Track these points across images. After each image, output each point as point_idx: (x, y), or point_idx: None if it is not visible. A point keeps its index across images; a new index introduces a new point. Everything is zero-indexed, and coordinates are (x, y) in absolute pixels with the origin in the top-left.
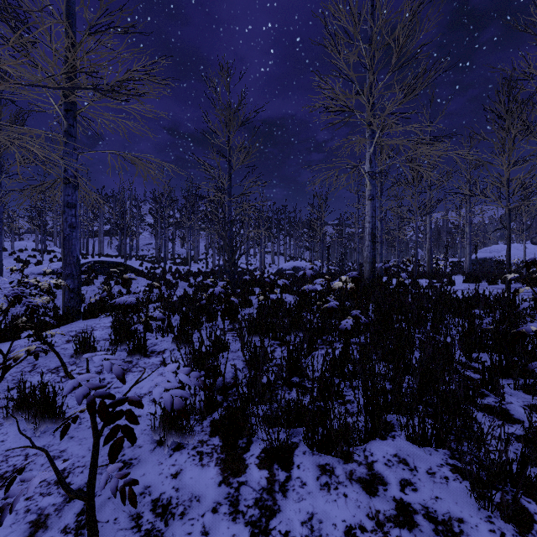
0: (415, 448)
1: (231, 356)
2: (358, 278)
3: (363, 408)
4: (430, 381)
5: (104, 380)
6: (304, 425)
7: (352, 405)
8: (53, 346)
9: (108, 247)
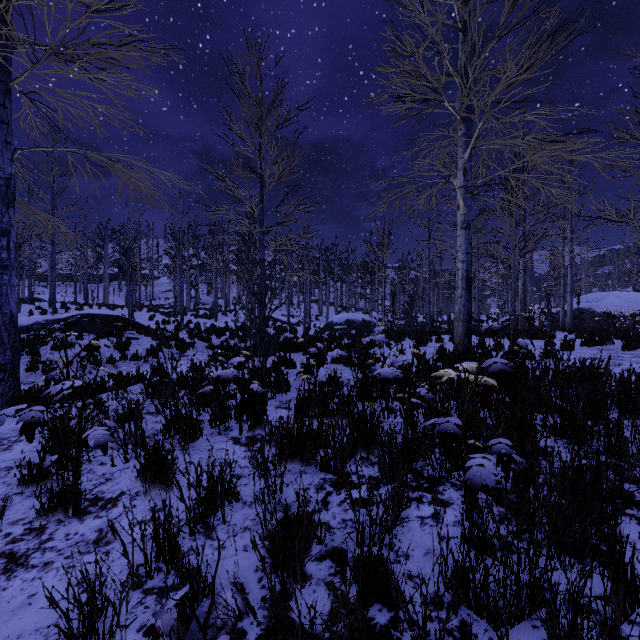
0: None
1: (240, 517)
2: (512, 375)
3: None
4: None
5: None
6: None
7: None
8: None
9: (117, 295)
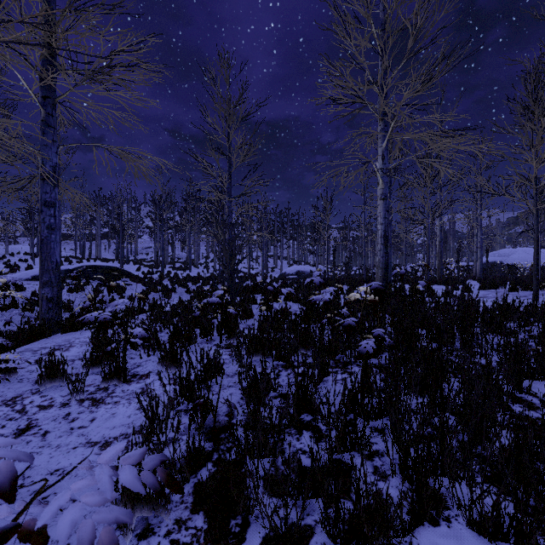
0: (484, 543)
1: (226, 382)
2: (382, 290)
3: (399, 467)
4: (480, 425)
5: (68, 416)
6: (323, 506)
7: (382, 460)
8: (15, 368)
9: (106, 251)
